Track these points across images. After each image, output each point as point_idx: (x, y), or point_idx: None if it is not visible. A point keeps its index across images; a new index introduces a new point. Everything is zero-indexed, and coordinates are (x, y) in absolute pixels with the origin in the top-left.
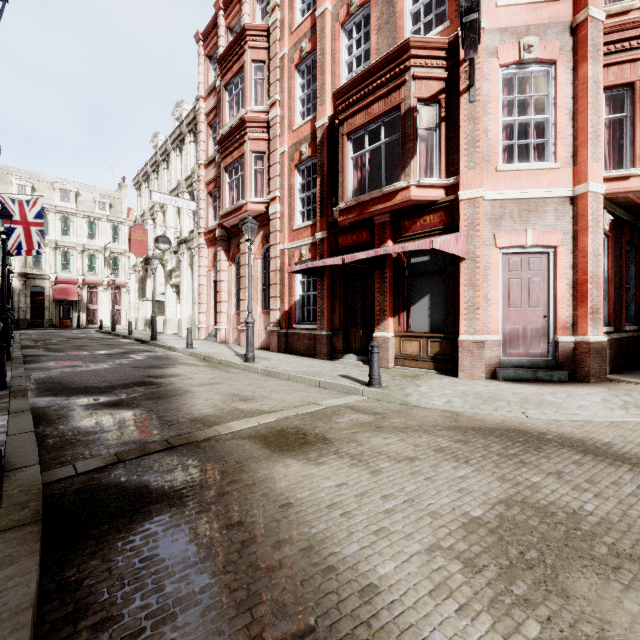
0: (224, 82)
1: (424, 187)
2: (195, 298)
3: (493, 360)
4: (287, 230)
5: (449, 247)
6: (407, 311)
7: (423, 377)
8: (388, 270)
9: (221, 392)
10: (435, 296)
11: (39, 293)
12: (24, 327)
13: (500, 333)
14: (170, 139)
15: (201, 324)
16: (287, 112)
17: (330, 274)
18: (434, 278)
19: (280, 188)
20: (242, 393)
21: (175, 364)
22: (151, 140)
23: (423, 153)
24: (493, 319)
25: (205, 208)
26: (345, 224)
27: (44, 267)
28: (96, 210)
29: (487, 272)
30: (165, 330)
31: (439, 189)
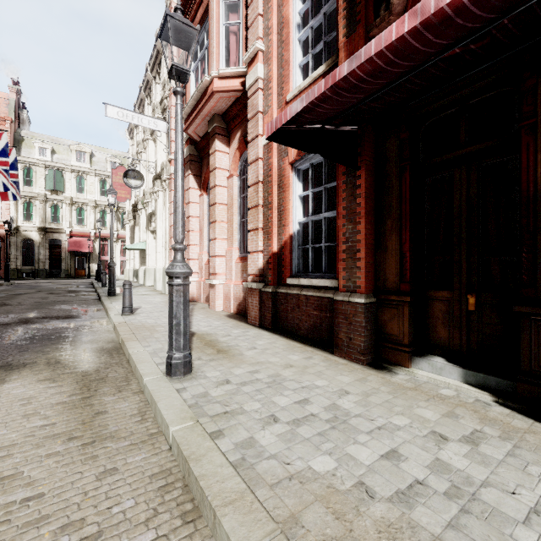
0: None
1: None
2: (166, 243)
3: None
4: (276, 107)
5: None
6: None
7: None
8: None
9: None
10: None
11: (57, 246)
12: (43, 277)
13: None
14: (150, 66)
15: None
16: None
17: (372, 162)
18: None
19: (264, 36)
20: None
21: (25, 366)
22: None
23: None
24: None
25: None
26: None
27: (61, 222)
28: (108, 169)
29: None
30: (145, 281)
31: None
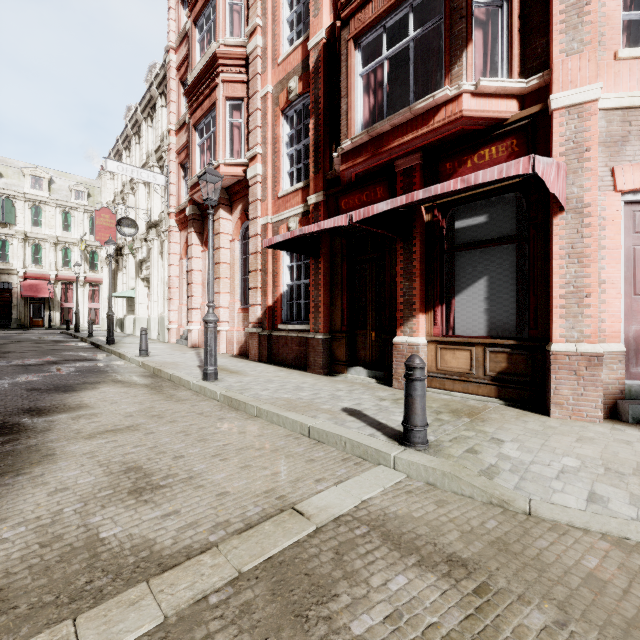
0: (193, 16)
1: (485, 96)
2: (164, 292)
3: (612, 386)
4: (271, 198)
5: (550, 180)
6: (446, 304)
7: (488, 414)
8: (418, 240)
9: (112, 459)
10: (497, 279)
11: (6, 290)
12: None
13: (620, 339)
14: (140, 107)
15: (171, 324)
16: (271, 41)
17: (328, 253)
18: (495, 250)
19: (262, 143)
20: (152, 462)
21: (101, 382)
22: (125, 115)
23: (479, 47)
24: (610, 315)
25: (176, 183)
26: (350, 177)
27: (11, 261)
28: (72, 199)
29: (599, 234)
30: (135, 331)
31: (509, 100)
